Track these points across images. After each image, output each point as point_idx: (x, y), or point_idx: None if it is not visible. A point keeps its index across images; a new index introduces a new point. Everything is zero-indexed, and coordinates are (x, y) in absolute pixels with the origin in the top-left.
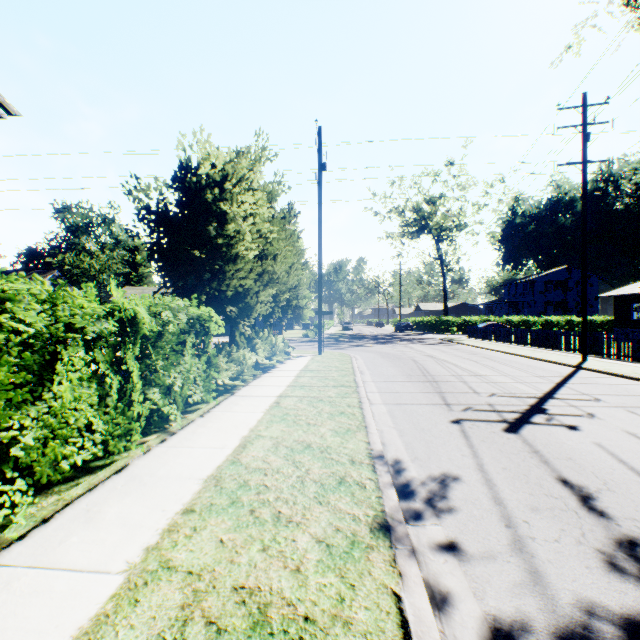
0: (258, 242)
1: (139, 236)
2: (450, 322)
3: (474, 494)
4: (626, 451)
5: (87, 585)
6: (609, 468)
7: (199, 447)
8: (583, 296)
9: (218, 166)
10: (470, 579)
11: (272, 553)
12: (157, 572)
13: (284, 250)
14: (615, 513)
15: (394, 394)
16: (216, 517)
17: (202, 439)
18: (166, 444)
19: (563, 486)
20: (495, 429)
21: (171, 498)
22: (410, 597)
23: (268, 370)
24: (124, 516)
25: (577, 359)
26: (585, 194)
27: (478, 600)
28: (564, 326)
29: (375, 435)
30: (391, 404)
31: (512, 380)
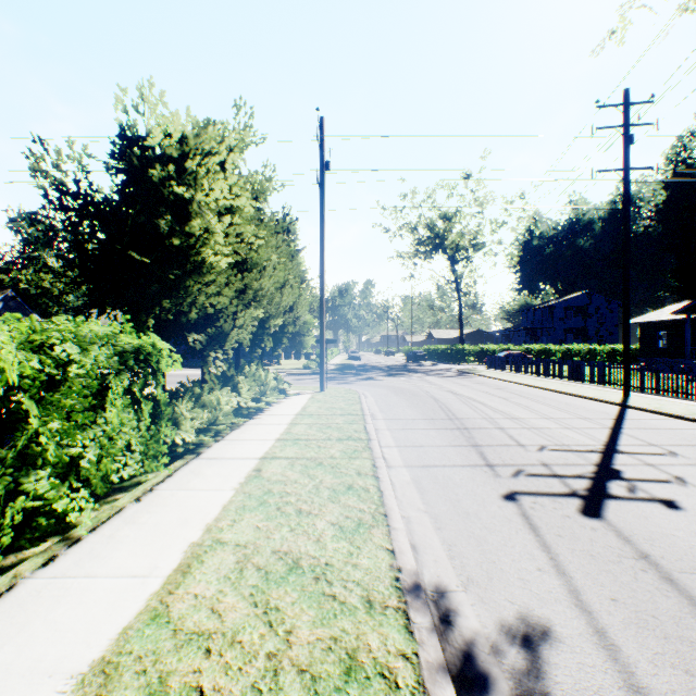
0: (236, 247)
1: (55, 231)
2: (467, 351)
3: (593, 679)
4: None
5: None
6: None
7: (106, 575)
8: (625, 322)
9: (174, 134)
10: None
11: None
12: None
13: (273, 260)
14: None
15: (417, 449)
16: None
17: (119, 554)
18: (50, 569)
19: None
20: (568, 510)
21: None
22: None
23: (255, 415)
24: None
25: (618, 395)
26: (627, 205)
27: None
28: (586, 355)
29: (401, 534)
30: (416, 467)
31: (557, 425)
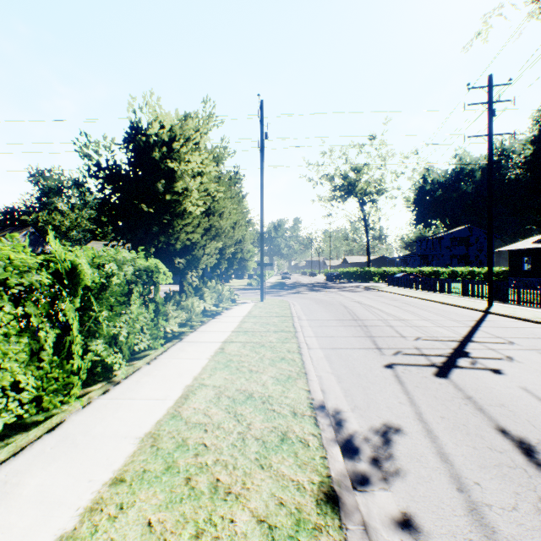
0: (205, 199)
1: (91, 192)
2: (372, 272)
3: (418, 449)
4: None
5: None
6: None
7: (141, 398)
8: (489, 250)
9: (166, 127)
10: None
11: None
12: None
13: (229, 207)
14: None
15: (329, 338)
16: (147, 489)
17: (145, 389)
18: (108, 395)
19: (504, 438)
20: (426, 374)
21: (101, 463)
22: None
23: (215, 316)
24: (44, 490)
25: (484, 304)
26: (491, 162)
27: None
28: (467, 276)
29: (315, 382)
30: (327, 348)
31: (432, 324)
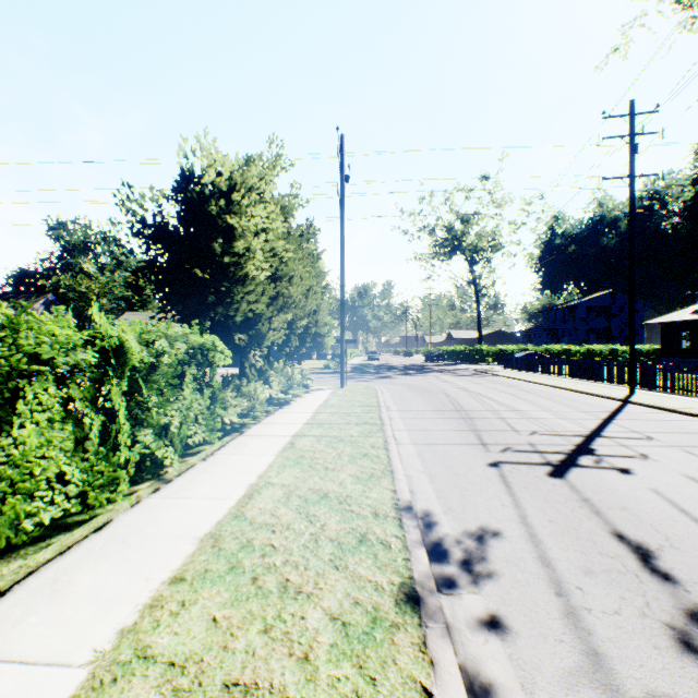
0: (271, 261)
1: (134, 253)
2: (485, 351)
3: (517, 553)
4: (687, 499)
5: (40, 684)
6: (670, 520)
7: (198, 498)
8: (630, 323)
9: (224, 174)
10: (516, 665)
11: (275, 635)
12: (130, 664)
13: (301, 271)
14: (682, 576)
15: (424, 432)
16: (210, 588)
17: (202, 488)
18: (159, 494)
19: (619, 542)
20: (538, 473)
21: (158, 563)
22: (444, 695)
23: (283, 405)
24: (98, 587)
25: (624, 392)
26: (633, 211)
27: (527, 694)
28: (607, 356)
29: (402, 482)
30: (421, 444)
31: (554, 416)
